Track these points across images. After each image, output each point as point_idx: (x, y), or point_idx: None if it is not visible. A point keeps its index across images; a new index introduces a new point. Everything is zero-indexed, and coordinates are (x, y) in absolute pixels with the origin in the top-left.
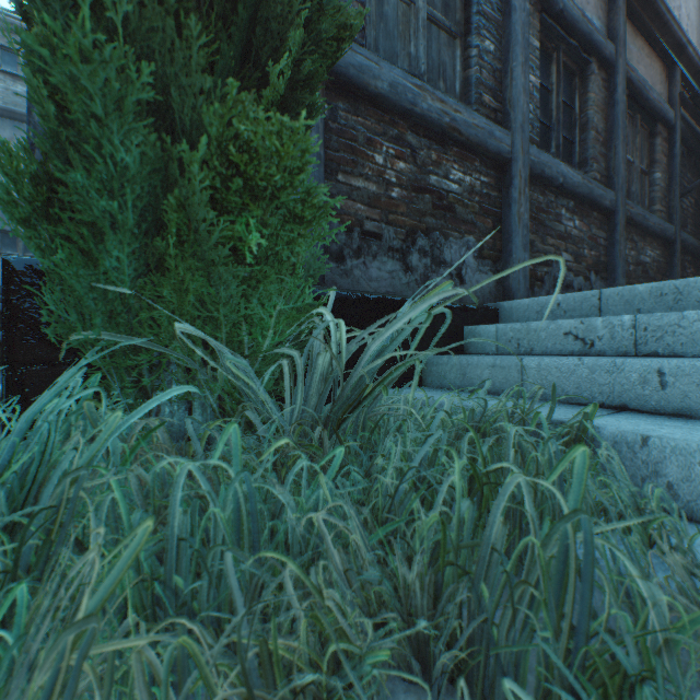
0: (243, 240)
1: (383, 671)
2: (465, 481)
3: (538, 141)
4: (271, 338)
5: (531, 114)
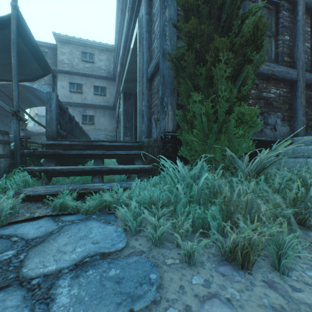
0: (237, 132)
1: (291, 209)
2: (296, 188)
3: (309, 69)
4: (239, 153)
5: (305, 59)
